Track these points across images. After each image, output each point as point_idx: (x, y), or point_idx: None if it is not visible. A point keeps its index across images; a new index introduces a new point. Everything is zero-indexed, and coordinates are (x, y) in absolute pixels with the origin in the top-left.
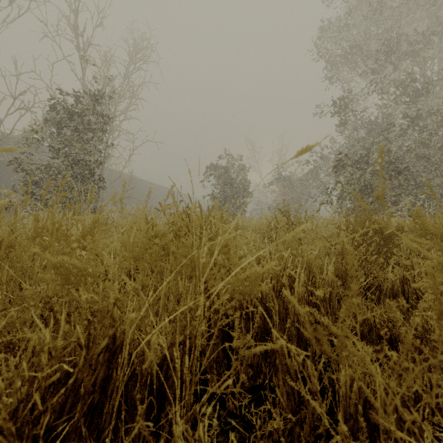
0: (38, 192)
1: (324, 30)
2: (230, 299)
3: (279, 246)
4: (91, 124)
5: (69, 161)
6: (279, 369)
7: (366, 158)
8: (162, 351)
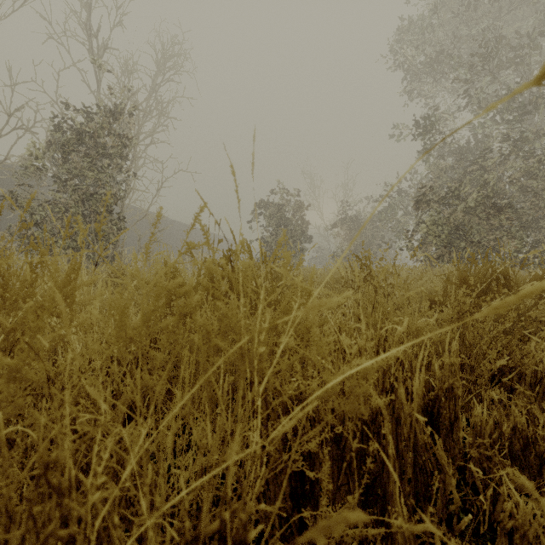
0: (40, 234)
1: (403, 31)
2: (298, 394)
3: (368, 309)
4: (109, 149)
5: (80, 195)
6: (397, 539)
7: (457, 192)
8: (175, 540)
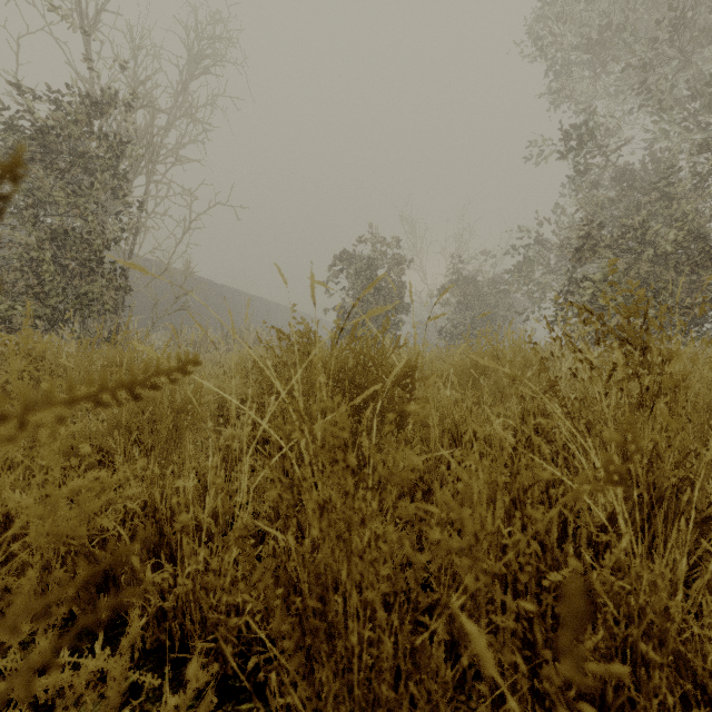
0: None
1: (546, 3)
2: None
3: None
4: None
5: (48, 233)
6: None
7: (641, 232)
8: None
